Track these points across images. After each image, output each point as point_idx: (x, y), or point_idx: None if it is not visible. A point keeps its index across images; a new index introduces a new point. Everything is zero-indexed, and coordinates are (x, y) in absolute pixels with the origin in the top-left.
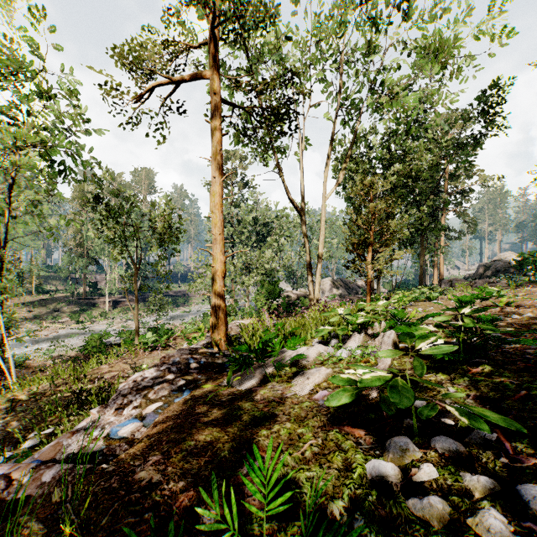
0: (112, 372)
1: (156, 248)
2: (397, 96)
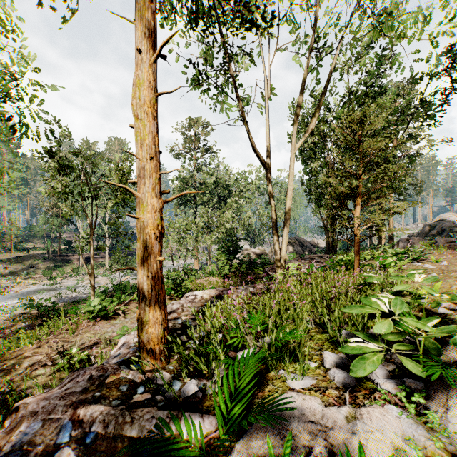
0: (35, 356)
1: (111, 205)
2: (383, 23)
